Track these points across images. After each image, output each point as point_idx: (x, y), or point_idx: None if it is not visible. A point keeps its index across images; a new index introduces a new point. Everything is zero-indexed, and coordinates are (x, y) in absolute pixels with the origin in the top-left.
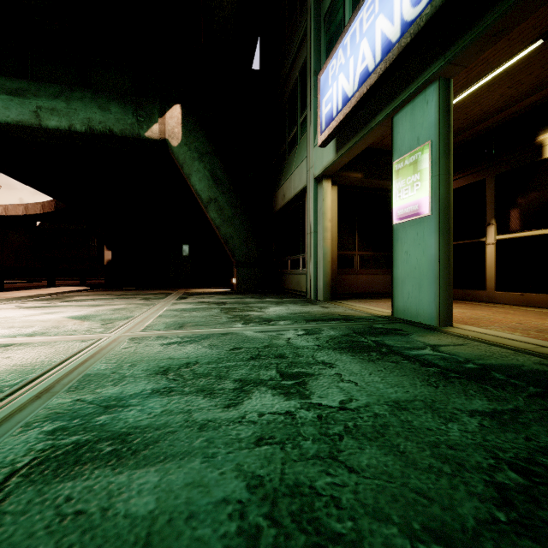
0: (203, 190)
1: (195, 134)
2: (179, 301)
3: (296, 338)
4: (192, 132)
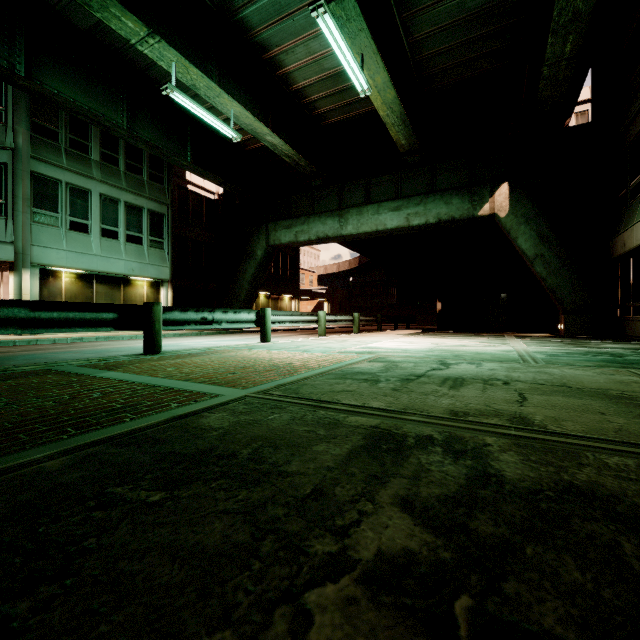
0: (529, 249)
1: (521, 202)
2: (522, 339)
3: (624, 352)
4: (518, 202)
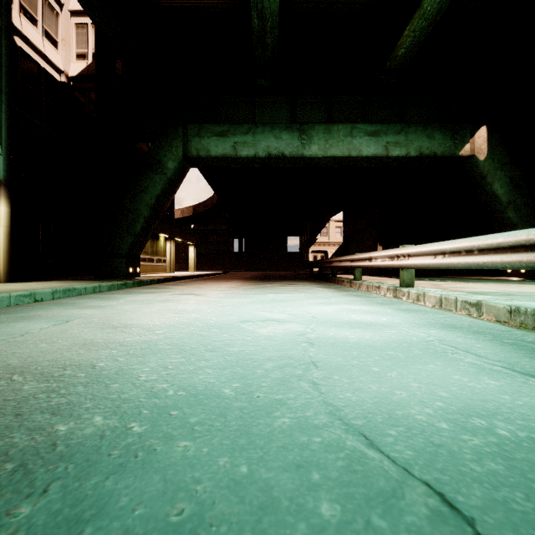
0: (503, 194)
1: (497, 148)
2: None
3: None
4: (495, 147)
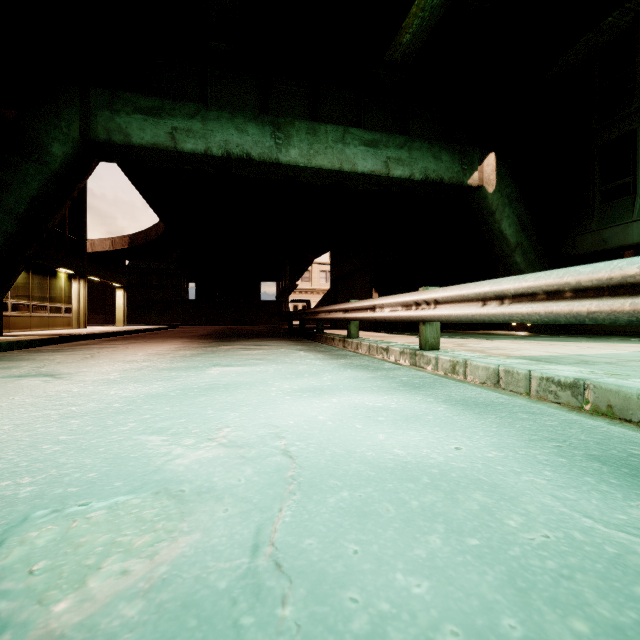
0: (512, 235)
1: (506, 180)
2: (616, 338)
3: None
4: (503, 179)
